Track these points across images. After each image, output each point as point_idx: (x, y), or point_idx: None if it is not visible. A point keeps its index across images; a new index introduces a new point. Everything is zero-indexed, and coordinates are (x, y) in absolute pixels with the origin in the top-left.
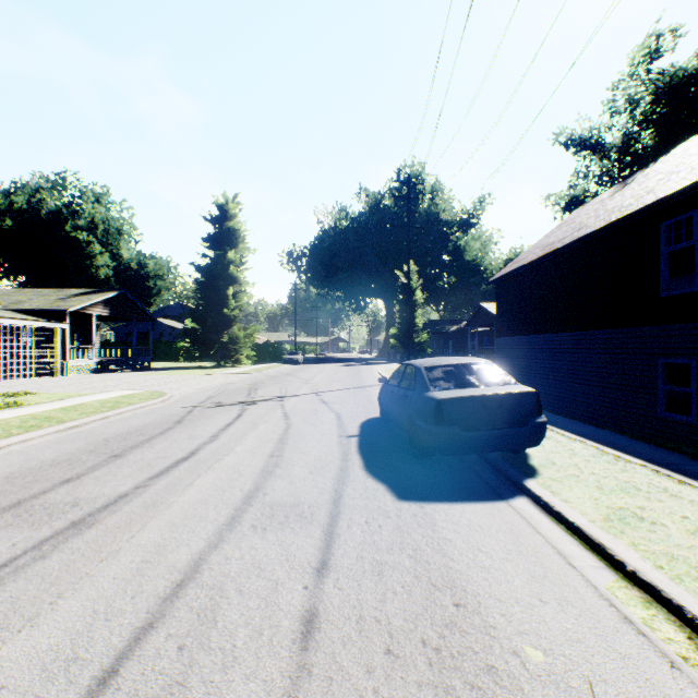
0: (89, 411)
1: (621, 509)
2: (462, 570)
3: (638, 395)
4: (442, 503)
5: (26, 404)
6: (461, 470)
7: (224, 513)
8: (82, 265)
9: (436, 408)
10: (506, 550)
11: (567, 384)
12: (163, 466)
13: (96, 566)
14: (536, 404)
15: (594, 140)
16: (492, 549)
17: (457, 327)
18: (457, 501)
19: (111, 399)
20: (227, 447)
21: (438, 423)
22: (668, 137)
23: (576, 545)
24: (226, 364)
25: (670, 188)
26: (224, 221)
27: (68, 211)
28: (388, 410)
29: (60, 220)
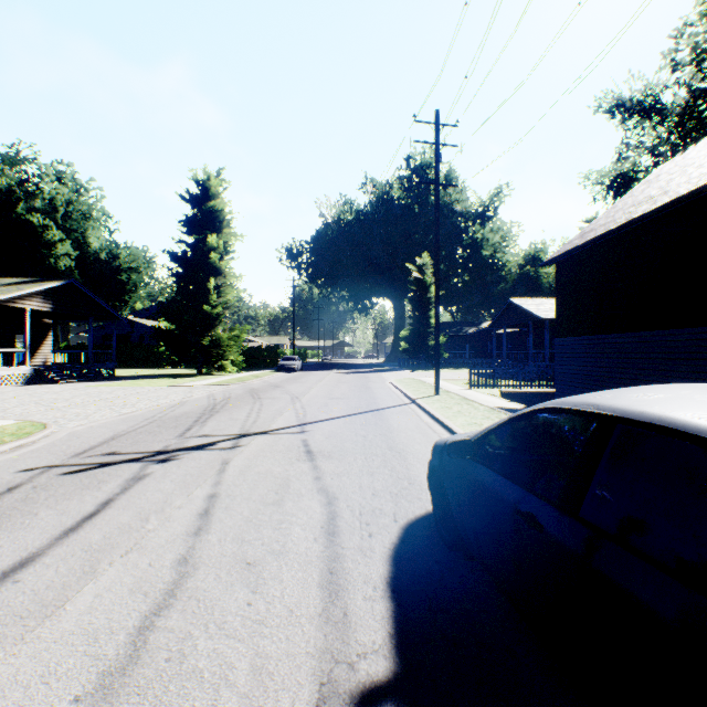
0: None
1: None
2: None
3: None
4: None
5: None
6: None
7: None
8: (38, 254)
9: None
10: None
11: None
12: None
13: None
14: None
15: (650, 101)
16: None
17: (476, 329)
18: None
19: None
20: None
21: None
22: None
23: None
24: (209, 372)
25: None
26: (205, 202)
27: (20, 189)
28: (486, 554)
29: (13, 202)
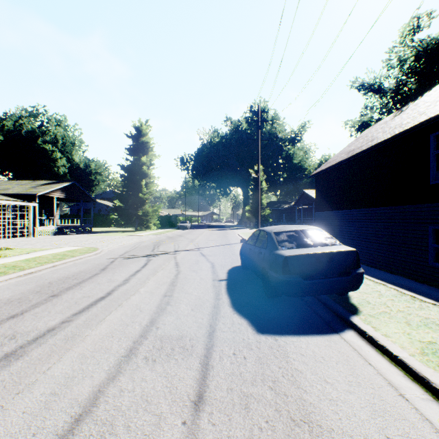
0: (44, 262)
1: (431, 344)
2: (315, 403)
3: (415, 250)
4: (291, 336)
5: (4, 256)
6: (302, 307)
7: (124, 345)
8: (48, 166)
9: (284, 262)
10: (347, 381)
11: (364, 242)
12: (85, 304)
13: (11, 399)
14: (356, 259)
15: (377, 85)
16: (336, 380)
17: (288, 205)
18: (302, 334)
19: (61, 253)
20: (134, 289)
21: (285, 274)
22: (425, 83)
23: (402, 377)
24: (141, 229)
25: (437, 110)
26: (139, 138)
27: (39, 131)
28: (247, 262)
29: (34, 137)
